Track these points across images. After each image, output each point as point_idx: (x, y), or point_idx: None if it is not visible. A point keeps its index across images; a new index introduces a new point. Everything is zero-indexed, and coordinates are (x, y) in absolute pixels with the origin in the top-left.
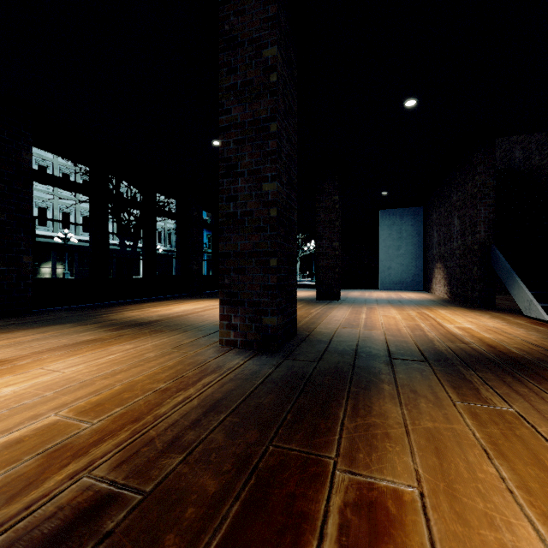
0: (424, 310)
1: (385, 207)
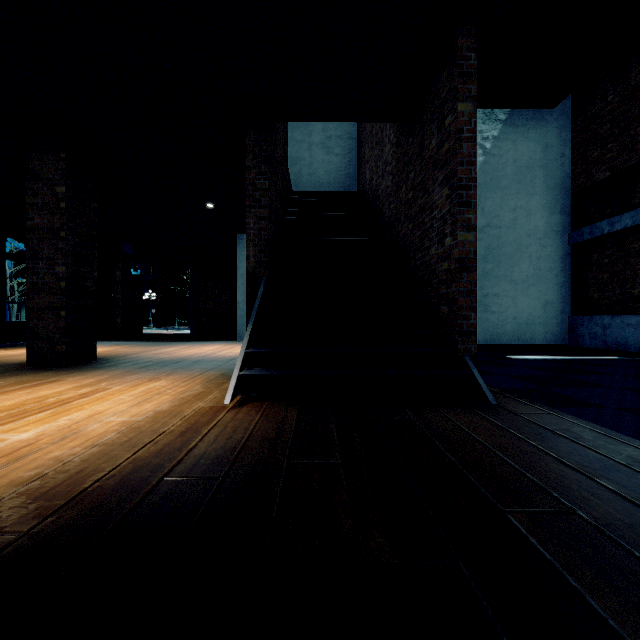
0: (130, 383)
1: (241, 231)
